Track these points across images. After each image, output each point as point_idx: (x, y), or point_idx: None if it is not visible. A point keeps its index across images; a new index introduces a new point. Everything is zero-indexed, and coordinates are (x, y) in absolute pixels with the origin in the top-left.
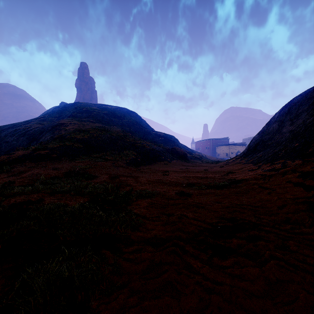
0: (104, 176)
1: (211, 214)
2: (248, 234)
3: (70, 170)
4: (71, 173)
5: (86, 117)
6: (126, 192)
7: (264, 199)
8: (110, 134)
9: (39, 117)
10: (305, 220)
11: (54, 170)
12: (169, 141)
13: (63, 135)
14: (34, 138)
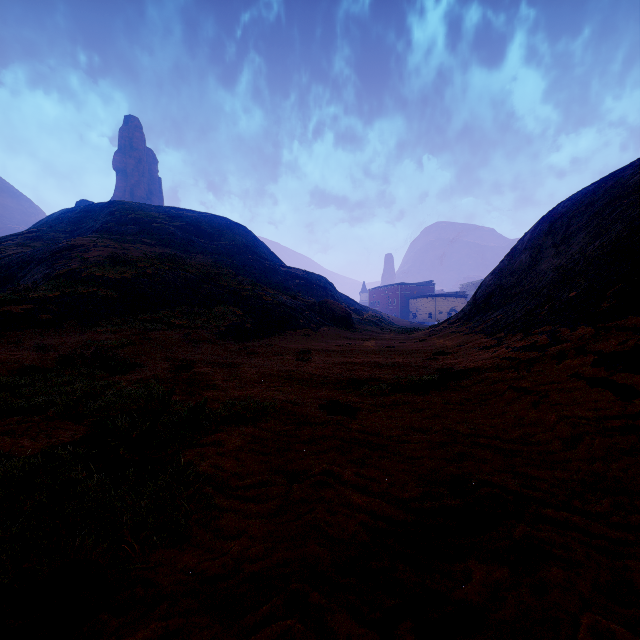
0: (158, 364)
1: (404, 468)
2: (512, 539)
3: (75, 350)
4: (76, 360)
5: (135, 233)
6: (191, 410)
7: (526, 421)
8: (185, 269)
9: (27, 230)
10: (639, 481)
11: (38, 350)
12: (315, 287)
13: (73, 270)
14: (8, 277)
